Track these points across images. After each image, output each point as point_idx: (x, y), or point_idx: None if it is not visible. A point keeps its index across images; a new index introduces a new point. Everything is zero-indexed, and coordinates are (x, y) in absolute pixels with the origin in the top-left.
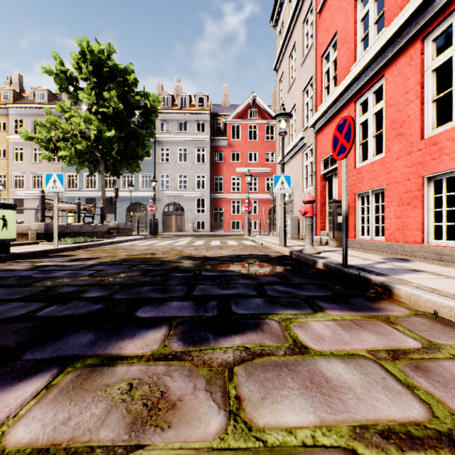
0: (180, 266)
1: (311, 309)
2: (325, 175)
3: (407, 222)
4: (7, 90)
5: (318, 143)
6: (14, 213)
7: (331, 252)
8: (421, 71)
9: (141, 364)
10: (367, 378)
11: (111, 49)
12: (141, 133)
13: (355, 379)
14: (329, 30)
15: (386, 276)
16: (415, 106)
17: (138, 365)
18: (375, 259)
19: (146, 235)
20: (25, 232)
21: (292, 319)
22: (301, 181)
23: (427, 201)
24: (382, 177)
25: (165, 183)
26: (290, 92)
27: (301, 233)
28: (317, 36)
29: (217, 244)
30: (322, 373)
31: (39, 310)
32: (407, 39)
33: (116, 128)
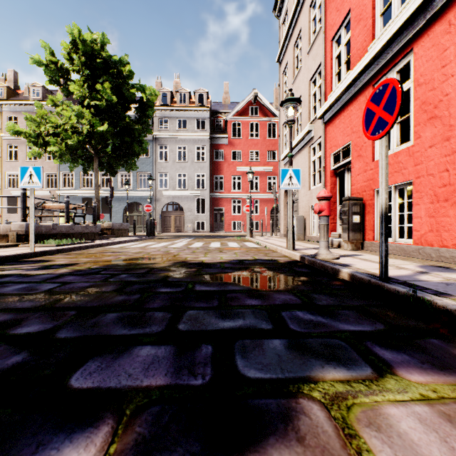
0: (169, 276)
1: (369, 367)
2: (336, 170)
3: (444, 222)
4: (1, 86)
5: (328, 135)
6: None
7: (350, 257)
8: None
9: None
10: None
11: (105, 39)
12: (137, 128)
13: None
14: (341, 9)
15: (452, 298)
16: None
17: None
18: (409, 267)
19: (142, 236)
20: (4, 234)
21: (348, 398)
22: (307, 178)
23: None
24: (410, 169)
25: (163, 182)
26: (295, 84)
27: (308, 234)
28: (326, 18)
29: (216, 246)
30: None
31: None
32: (446, 0)
33: (110, 122)
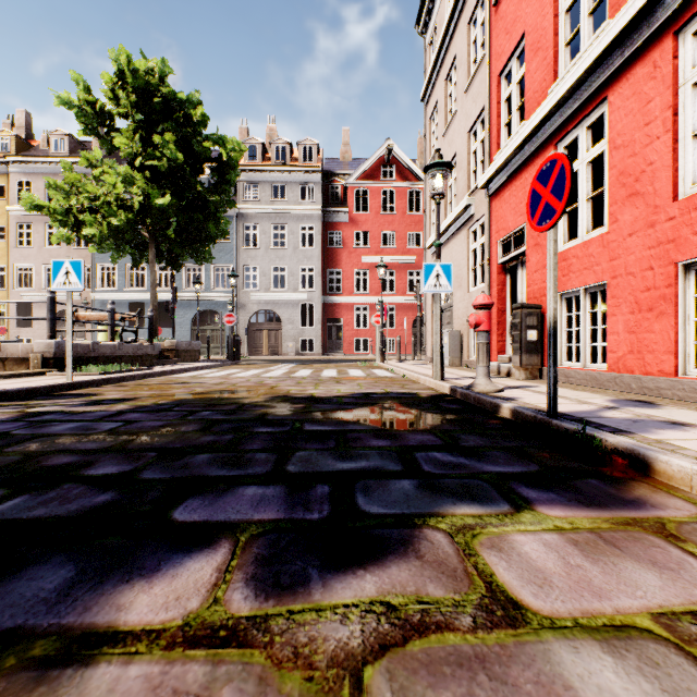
0: (268, 413)
1: (507, 504)
2: (506, 264)
3: (647, 340)
4: (6, 136)
5: (494, 213)
6: None
7: (520, 389)
8: (673, 86)
9: (152, 658)
10: None
11: (166, 68)
12: (213, 200)
13: None
14: (512, 32)
15: (631, 436)
16: (662, 146)
17: (146, 663)
18: (596, 401)
19: (220, 361)
20: (23, 356)
21: (476, 528)
22: (465, 275)
23: (684, 304)
24: (604, 265)
25: (251, 279)
26: (447, 135)
27: (466, 358)
28: (492, 43)
29: (332, 375)
30: (571, 690)
31: None
32: (649, 34)
33: (173, 192)
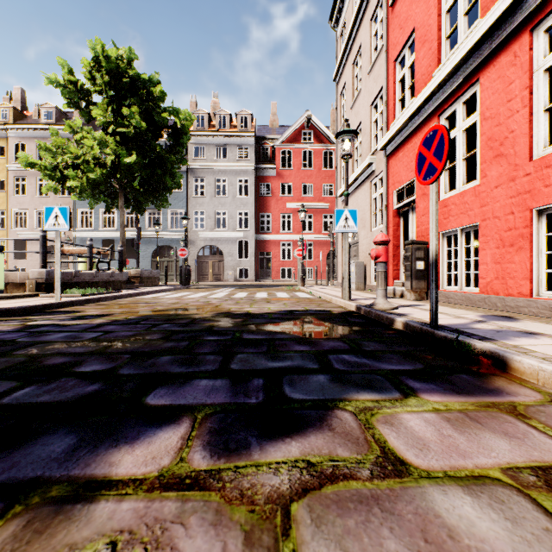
0: (214, 326)
1: (398, 392)
2: (400, 210)
3: (509, 269)
4: (6, 108)
5: (391, 169)
6: (1, 257)
7: (410, 307)
8: (529, 72)
9: (138, 497)
10: (519, 530)
11: (133, 55)
12: (170, 159)
13: (500, 533)
14: (405, 27)
15: (494, 342)
16: (521, 118)
17: (134, 500)
18: (469, 316)
19: (175, 285)
20: (21, 282)
21: (374, 409)
22: (368, 218)
23: (537, 241)
24: (476, 211)
25: (199, 221)
26: (354, 108)
27: (369, 283)
28: (389, 36)
29: (263, 296)
30: (439, 518)
31: (7, 393)
32: (510, 31)
33: (138, 152)
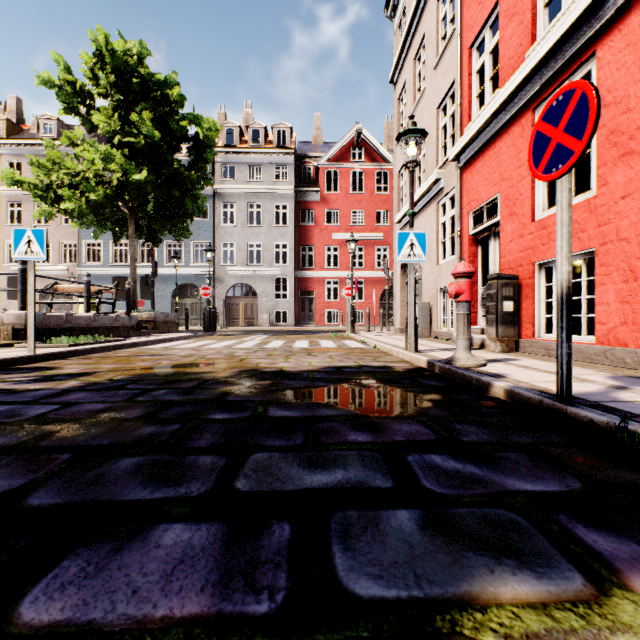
0: (230, 392)
1: (576, 571)
2: (477, 236)
3: None
4: None
5: (465, 185)
6: None
7: (502, 363)
8: None
9: None
10: None
11: (145, 50)
12: (190, 177)
13: None
14: (485, 1)
15: None
16: None
17: None
18: (595, 378)
19: (197, 332)
20: None
21: None
22: (434, 248)
23: None
24: (591, 232)
25: (229, 254)
26: (416, 113)
27: (435, 329)
28: (463, 15)
29: (303, 346)
30: None
31: None
32: None
33: (150, 169)
